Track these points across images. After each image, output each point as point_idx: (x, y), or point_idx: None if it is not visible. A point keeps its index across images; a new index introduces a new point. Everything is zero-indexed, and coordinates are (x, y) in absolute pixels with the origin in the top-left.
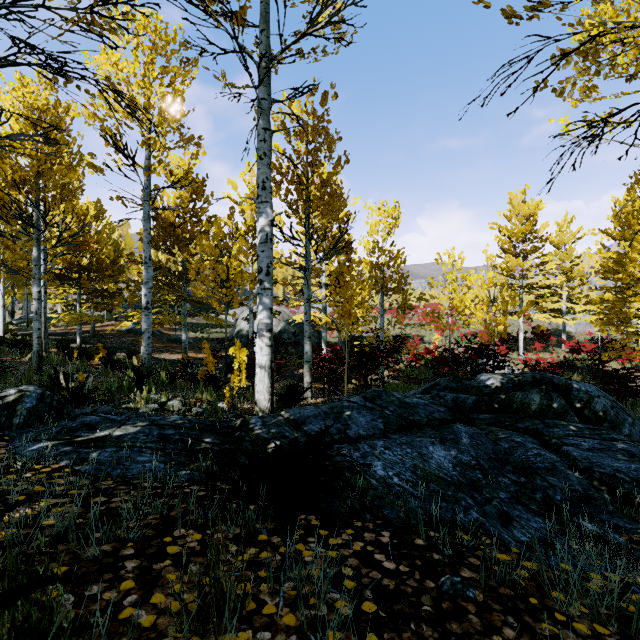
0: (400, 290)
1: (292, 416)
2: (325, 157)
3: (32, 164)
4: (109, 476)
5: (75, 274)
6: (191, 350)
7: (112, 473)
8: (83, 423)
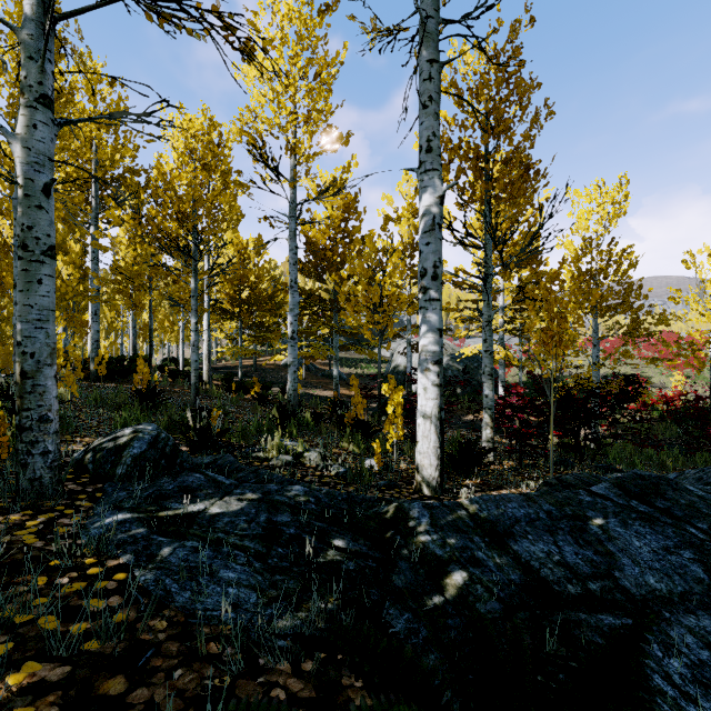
0: (629, 307)
1: (483, 512)
2: (514, 117)
3: (187, 192)
4: (170, 603)
5: (237, 308)
6: (344, 387)
7: (176, 597)
8: (182, 485)
